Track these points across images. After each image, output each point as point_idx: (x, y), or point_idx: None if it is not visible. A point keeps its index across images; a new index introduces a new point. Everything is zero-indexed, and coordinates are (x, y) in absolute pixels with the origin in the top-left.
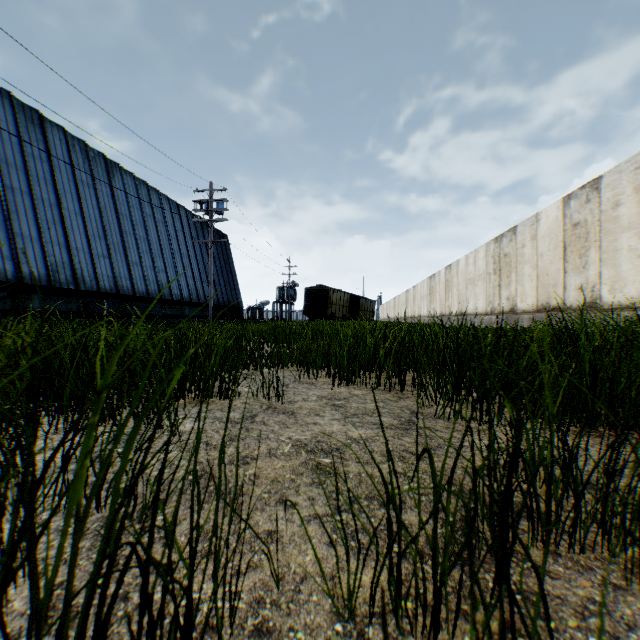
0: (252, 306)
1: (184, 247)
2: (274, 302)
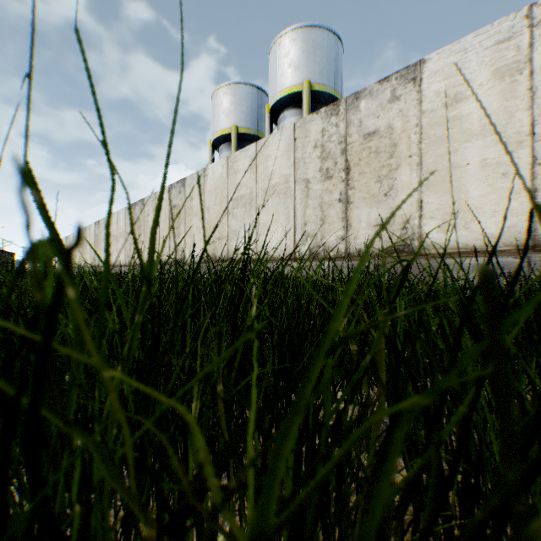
0: None
1: None
2: None
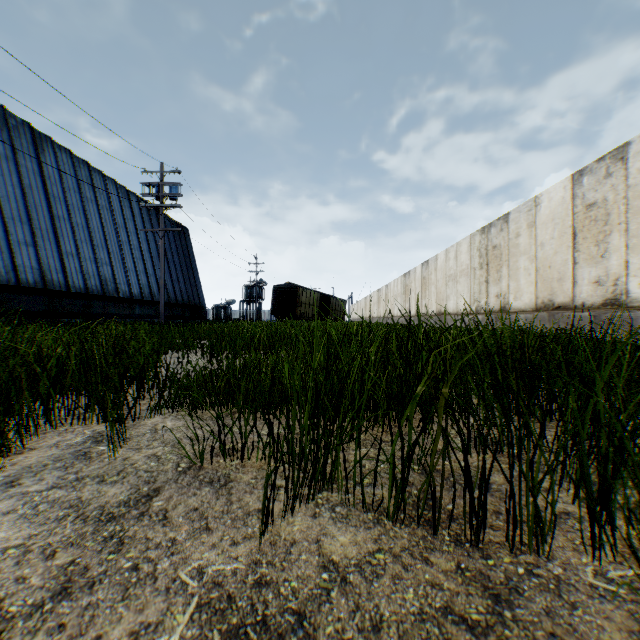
0: (217, 305)
1: (135, 238)
2: (240, 301)
